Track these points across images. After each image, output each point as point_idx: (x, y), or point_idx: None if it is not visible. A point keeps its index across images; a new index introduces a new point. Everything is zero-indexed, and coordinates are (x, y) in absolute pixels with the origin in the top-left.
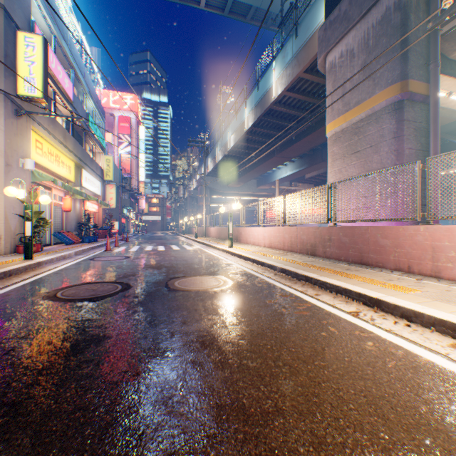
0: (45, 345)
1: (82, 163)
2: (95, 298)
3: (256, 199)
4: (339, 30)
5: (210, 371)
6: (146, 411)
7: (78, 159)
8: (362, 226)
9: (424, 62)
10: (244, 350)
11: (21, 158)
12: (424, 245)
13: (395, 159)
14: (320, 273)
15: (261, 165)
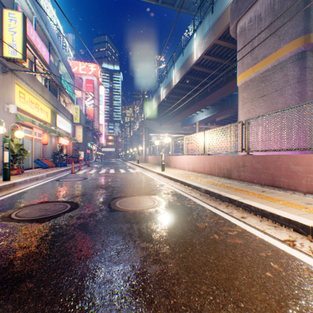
0: None
1: (56, 110)
2: (42, 219)
3: (181, 136)
4: (248, 1)
5: None
6: None
7: (53, 107)
8: (274, 155)
9: None
10: (181, 306)
11: (6, 104)
12: None
13: (299, 99)
14: (241, 195)
15: (184, 111)
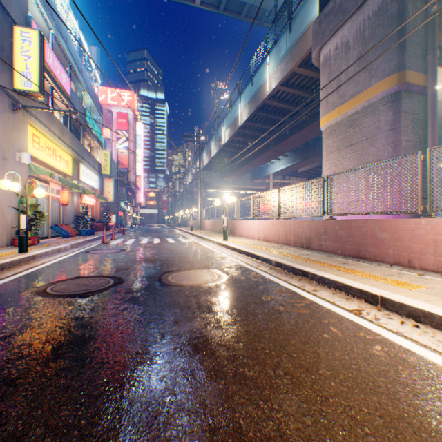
0: (25, 348)
1: (79, 157)
2: (85, 293)
3: (250, 193)
4: (334, 23)
5: (202, 382)
6: (126, 435)
7: (75, 154)
8: (359, 220)
9: (421, 52)
10: (240, 356)
11: (17, 152)
12: (425, 239)
13: (392, 151)
14: (317, 267)
15: (255, 159)
